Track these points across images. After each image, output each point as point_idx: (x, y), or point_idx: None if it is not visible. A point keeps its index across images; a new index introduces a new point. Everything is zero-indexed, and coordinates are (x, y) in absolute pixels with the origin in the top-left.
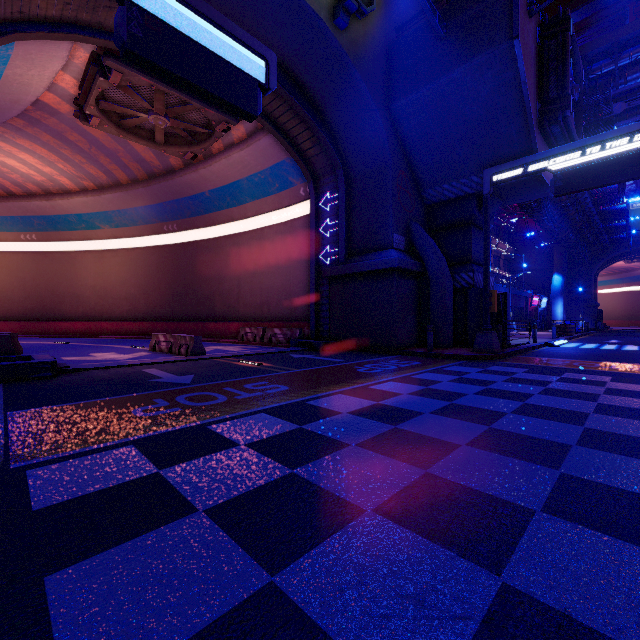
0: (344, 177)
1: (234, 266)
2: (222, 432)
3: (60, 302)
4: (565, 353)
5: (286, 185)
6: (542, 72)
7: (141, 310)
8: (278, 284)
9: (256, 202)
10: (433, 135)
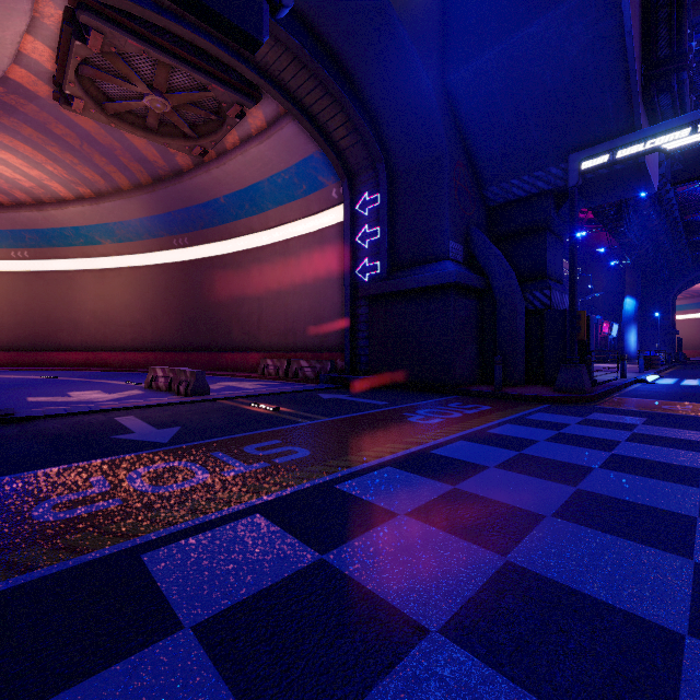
0: (386, 172)
1: (254, 286)
2: (162, 575)
3: (56, 329)
4: (672, 393)
5: (315, 186)
6: (648, 25)
7: (148, 338)
8: (306, 307)
9: (279, 209)
10: (501, 114)
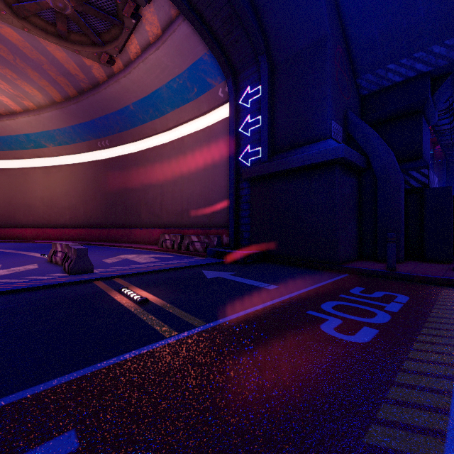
0: (267, 63)
1: (157, 176)
2: None
3: (15, 211)
4: None
5: (204, 88)
6: None
7: (80, 218)
8: (197, 191)
9: (176, 111)
10: None
